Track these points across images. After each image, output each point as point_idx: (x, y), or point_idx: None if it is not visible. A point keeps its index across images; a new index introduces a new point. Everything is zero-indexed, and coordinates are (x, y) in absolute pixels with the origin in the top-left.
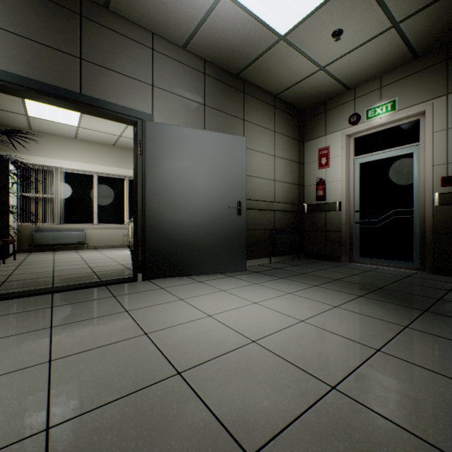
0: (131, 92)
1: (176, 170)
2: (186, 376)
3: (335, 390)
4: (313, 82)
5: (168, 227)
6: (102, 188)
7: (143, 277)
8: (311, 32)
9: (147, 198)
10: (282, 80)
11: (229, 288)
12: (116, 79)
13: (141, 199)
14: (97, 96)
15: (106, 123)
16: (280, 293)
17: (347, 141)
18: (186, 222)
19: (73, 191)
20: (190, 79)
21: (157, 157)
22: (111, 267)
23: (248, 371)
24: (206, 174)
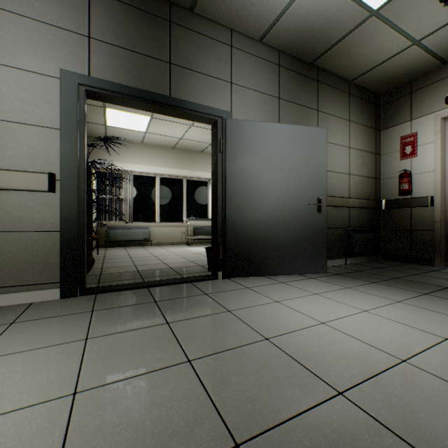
0: (212, 91)
1: (255, 167)
2: (353, 399)
3: None
4: (400, 61)
5: (247, 225)
6: (163, 189)
7: (223, 276)
8: (413, 0)
9: (227, 196)
10: (362, 63)
11: (320, 291)
12: (199, 80)
13: (221, 197)
14: (183, 98)
15: (171, 127)
16: (387, 301)
17: (442, 125)
18: (265, 220)
19: (139, 192)
20: (265, 72)
21: (237, 155)
22: (184, 263)
23: (429, 402)
24: (285, 170)
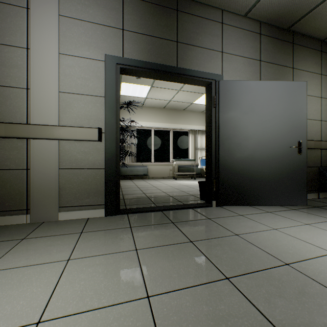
0: (207, 60)
1: (242, 117)
2: None
3: None
4: None
5: (236, 164)
6: (156, 138)
7: (216, 204)
8: None
9: (220, 141)
10: None
11: (310, 222)
12: (198, 52)
13: (214, 142)
14: (186, 67)
15: (164, 93)
16: None
17: None
18: (251, 160)
19: (140, 141)
20: (248, 41)
21: (228, 108)
22: (178, 193)
23: None
24: (268, 119)
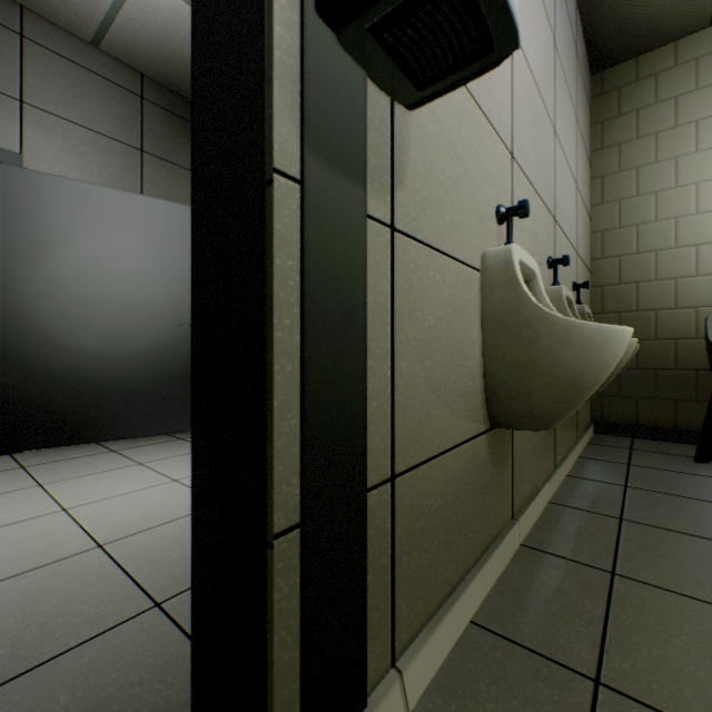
0: None
1: (70, 257)
2: None
3: (156, 609)
4: None
5: (53, 357)
6: None
7: None
8: None
9: (3, 304)
10: None
11: (155, 459)
12: None
13: None
14: None
15: None
16: None
17: None
18: (94, 348)
19: None
20: (110, 102)
21: (27, 232)
22: None
23: (30, 600)
24: (136, 268)
